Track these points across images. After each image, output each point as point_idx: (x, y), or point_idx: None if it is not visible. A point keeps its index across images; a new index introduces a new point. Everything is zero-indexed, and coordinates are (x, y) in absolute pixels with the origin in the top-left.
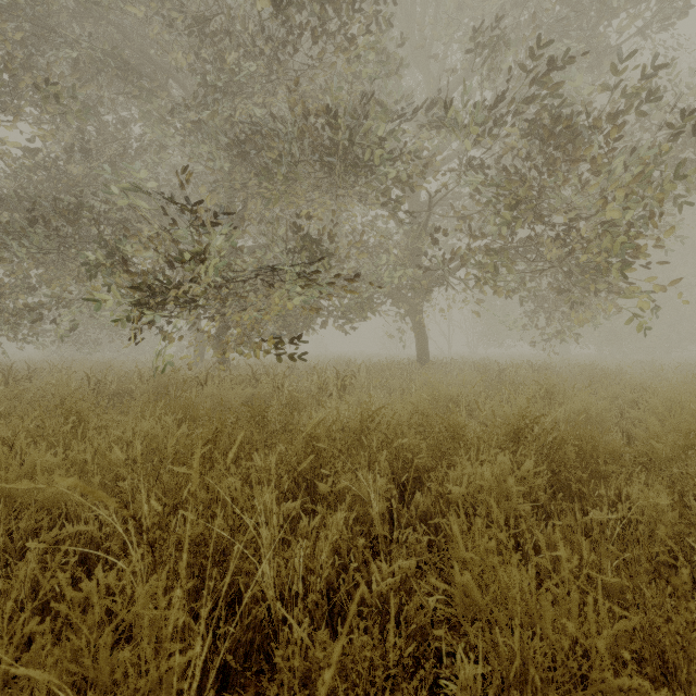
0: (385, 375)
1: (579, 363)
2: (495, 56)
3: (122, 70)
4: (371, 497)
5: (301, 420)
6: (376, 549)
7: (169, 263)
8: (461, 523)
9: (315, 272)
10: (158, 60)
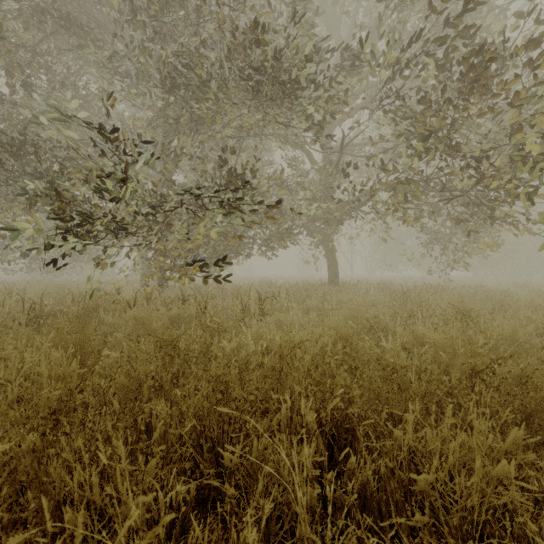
0: (302, 296)
1: (467, 285)
2: (403, 5)
3: (64, 19)
4: (296, 483)
5: (216, 350)
6: (302, 542)
7: (98, 191)
8: (426, 523)
9: (237, 198)
10: (104, 21)
